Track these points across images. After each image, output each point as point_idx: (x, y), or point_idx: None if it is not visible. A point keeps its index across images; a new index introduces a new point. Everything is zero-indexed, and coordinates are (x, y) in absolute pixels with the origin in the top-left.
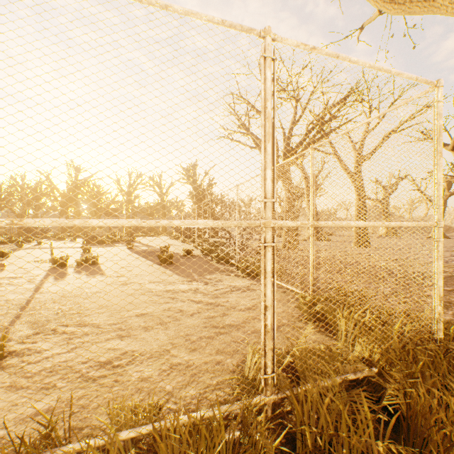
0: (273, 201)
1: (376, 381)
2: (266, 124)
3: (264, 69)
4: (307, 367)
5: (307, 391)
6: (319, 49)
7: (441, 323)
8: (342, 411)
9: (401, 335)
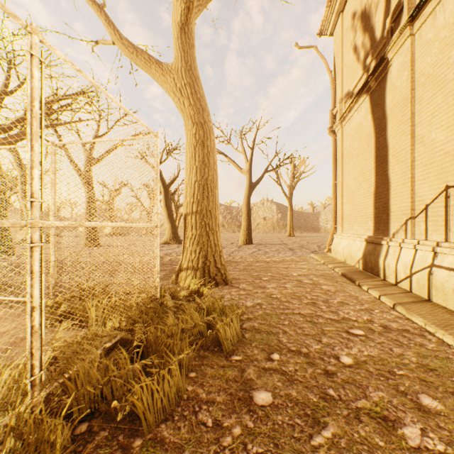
0: (42, 201)
1: (125, 340)
2: (34, 123)
3: (32, 65)
4: (68, 358)
5: (78, 368)
6: (85, 74)
7: (159, 288)
8: (110, 365)
9: (138, 303)
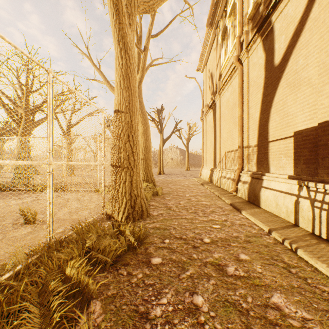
0: None
1: None
2: None
3: None
4: None
5: None
6: None
7: None
8: None
9: None
